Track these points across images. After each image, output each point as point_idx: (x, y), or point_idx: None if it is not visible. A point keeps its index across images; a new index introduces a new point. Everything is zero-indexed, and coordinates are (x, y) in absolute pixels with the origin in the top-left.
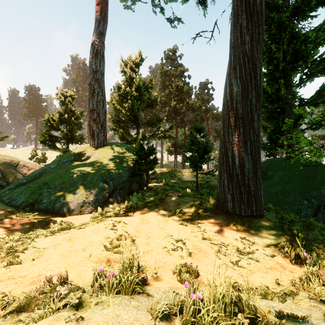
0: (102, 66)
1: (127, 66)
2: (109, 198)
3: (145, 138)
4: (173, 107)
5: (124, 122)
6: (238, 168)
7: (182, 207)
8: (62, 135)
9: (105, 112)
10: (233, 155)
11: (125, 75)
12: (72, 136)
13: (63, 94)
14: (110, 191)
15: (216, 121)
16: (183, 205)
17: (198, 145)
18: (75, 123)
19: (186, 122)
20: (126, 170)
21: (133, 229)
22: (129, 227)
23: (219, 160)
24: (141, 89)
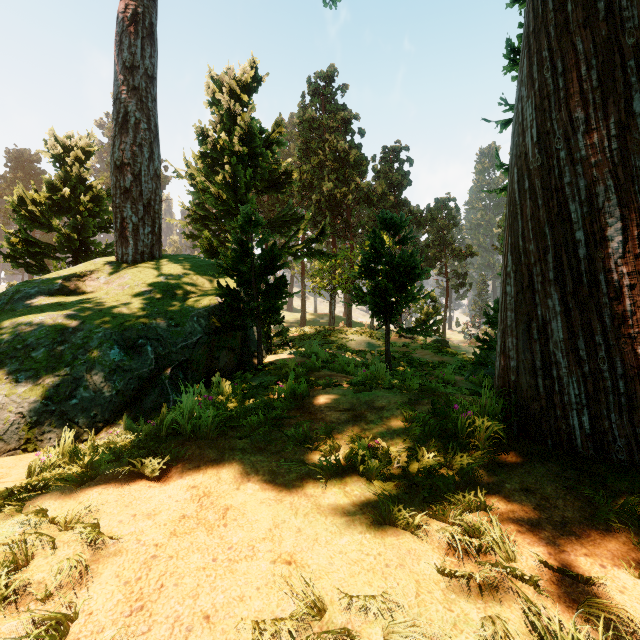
0: (149, 56)
1: (223, 89)
2: (141, 394)
3: (255, 225)
4: (328, 194)
5: (215, 217)
6: (621, 265)
7: (371, 428)
8: (58, 240)
9: (158, 174)
10: (598, 211)
11: (218, 109)
12: (85, 244)
13: (63, 142)
14: (145, 374)
15: (416, 229)
16: (374, 422)
17: (392, 260)
18: (91, 211)
19: (355, 228)
20: (201, 315)
21: (119, 587)
22: (97, 573)
23: (513, 248)
24: (254, 140)
